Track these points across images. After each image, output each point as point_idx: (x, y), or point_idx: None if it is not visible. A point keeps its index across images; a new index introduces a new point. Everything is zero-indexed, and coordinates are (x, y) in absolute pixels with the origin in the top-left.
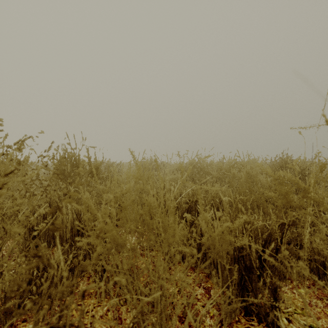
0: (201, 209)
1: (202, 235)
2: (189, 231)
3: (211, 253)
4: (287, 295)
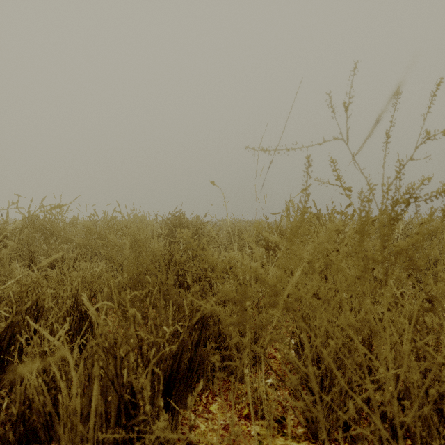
0: None
1: (30, 404)
2: None
3: None
4: (200, 431)
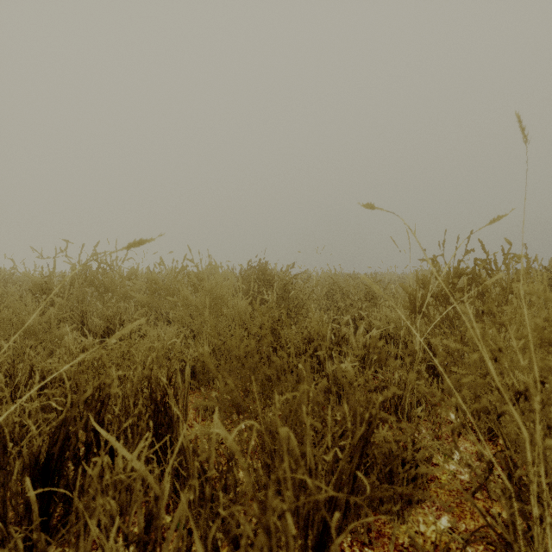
0: None
1: None
2: None
3: None
4: None
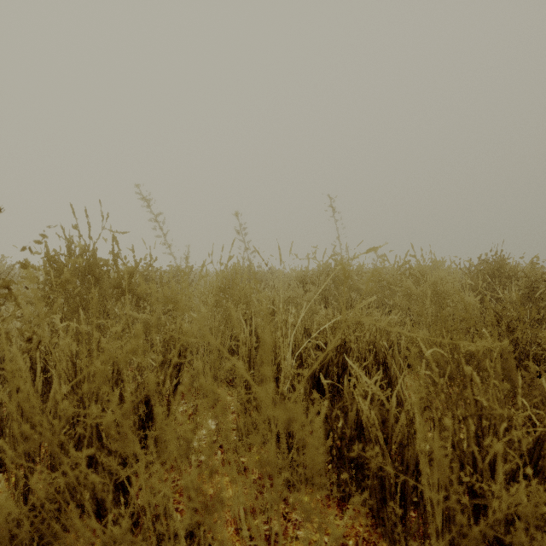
0: (421, 428)
1: (359, 428)
2: (329, 418)
3: (385, 477)
4: None
